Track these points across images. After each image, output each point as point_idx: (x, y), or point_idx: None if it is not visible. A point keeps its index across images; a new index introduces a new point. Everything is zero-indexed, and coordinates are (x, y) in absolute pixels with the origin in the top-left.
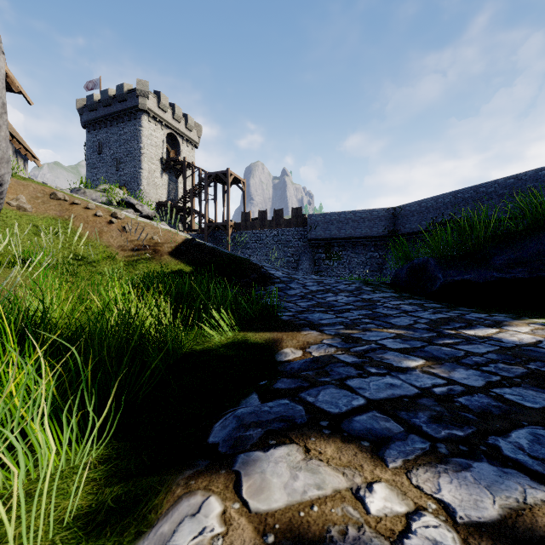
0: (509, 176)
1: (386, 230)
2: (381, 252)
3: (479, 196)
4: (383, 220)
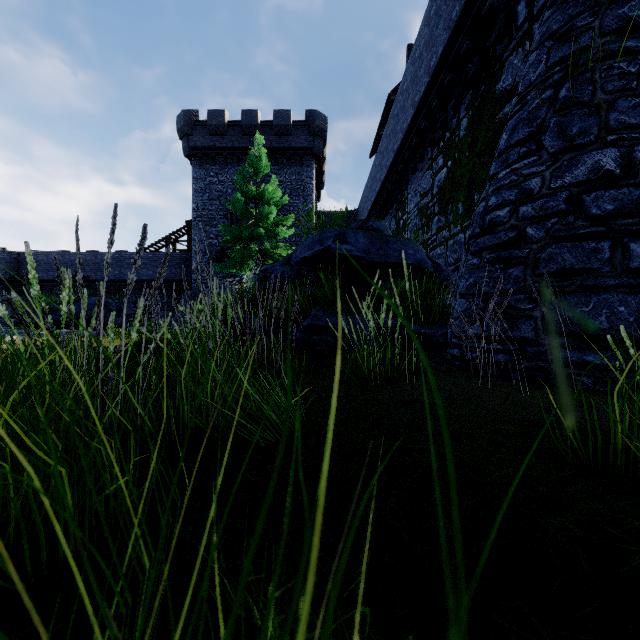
0: (117, 252)
1: (7, 274)
2: (2, 297)
3: (97, 261)
4: (4, 263)
